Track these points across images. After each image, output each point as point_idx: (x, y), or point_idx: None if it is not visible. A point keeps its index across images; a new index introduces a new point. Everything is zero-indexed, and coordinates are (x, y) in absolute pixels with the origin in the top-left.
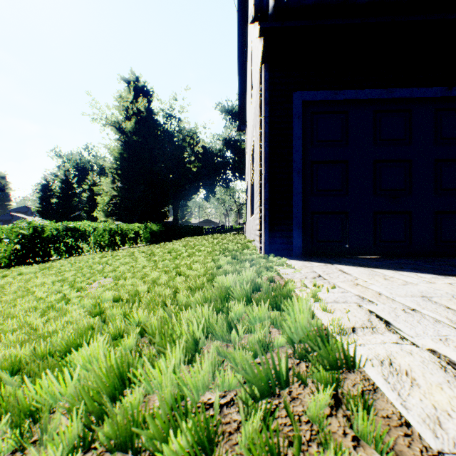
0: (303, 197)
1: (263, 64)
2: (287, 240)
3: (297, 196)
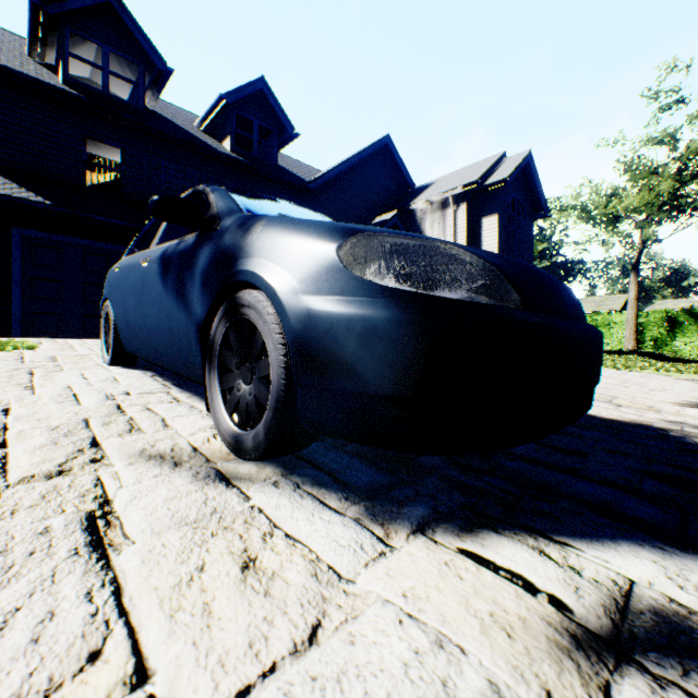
0: (24, 302)
1: None
2: (7, 331)
3: (17, 300)
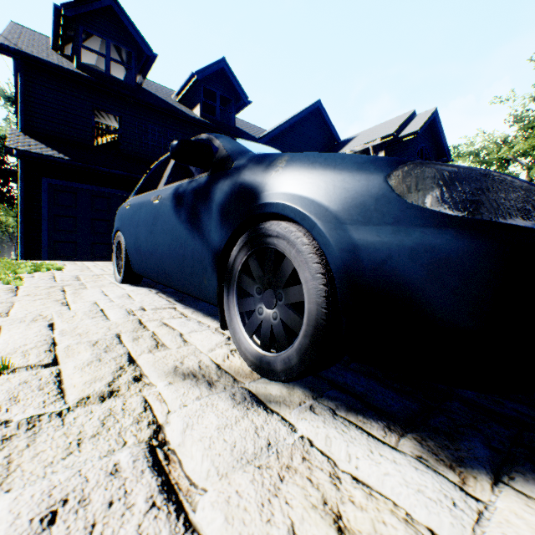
0: (49, 233)
1: (20, 159)
2: (38, 255)
3: (45, 232)
